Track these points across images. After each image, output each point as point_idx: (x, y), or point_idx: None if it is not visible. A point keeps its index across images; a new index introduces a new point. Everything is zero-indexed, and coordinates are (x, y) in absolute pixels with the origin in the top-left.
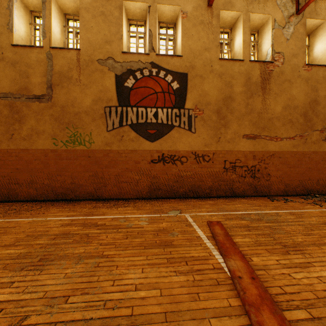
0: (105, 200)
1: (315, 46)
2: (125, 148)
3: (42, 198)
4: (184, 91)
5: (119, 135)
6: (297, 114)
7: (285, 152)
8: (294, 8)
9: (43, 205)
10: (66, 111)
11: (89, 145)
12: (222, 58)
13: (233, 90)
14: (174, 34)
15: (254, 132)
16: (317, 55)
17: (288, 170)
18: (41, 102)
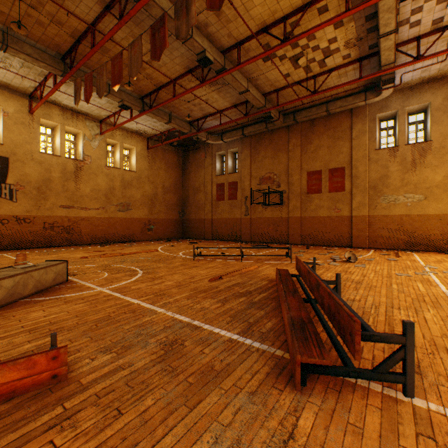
0: None
1: (117, 154)
2: None
3: None
4: (6, 170)
5: None
6: (101, 194)
7: (93, 217)
8: (99, 130)
9: None
10: None
11: None
12: (43, 152)
13: (52, 175)
14: None
15: (70, 204)
16: (117, 160)
17: (95, 229)
18: None
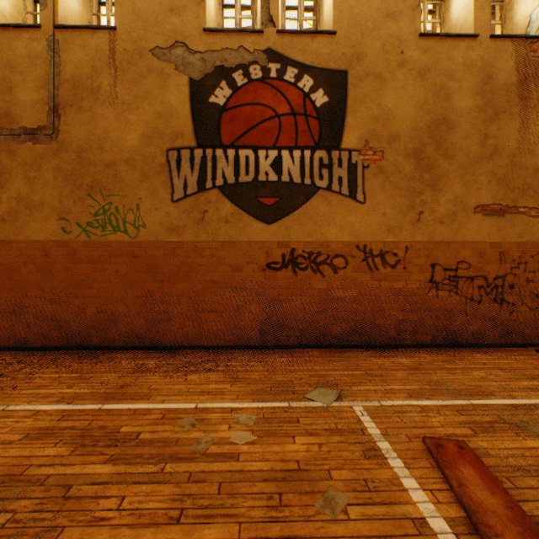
0: (167, 349)
1: None
2: (211, 239)
3: (38, 344)
4: (339, 110)
5: (199, 209)
6: None
7: None
8: None
9: (33, 360)
10: (87, 160)
11: (134, 233)
12: (427, 34)
13: (451, 106)
14: None
15: (501, 199)
16: None
17: None
18: (37, 143)
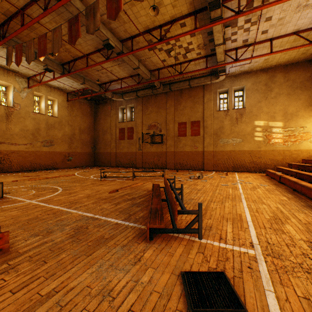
0: None
1: (42, 103)
2: None
3: None
4: None
5: None
6: (29, 133)
7: (22, 151)
8: (27, 85)
9: None
10: None
11: None
12: None
13: None
14: None
15: (1, 140)
16: (42, 108)
17: (24, 159)
18: None
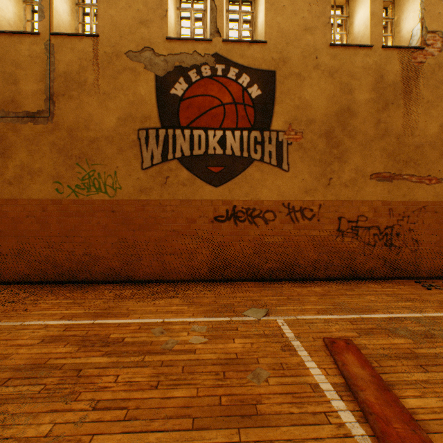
0: (138, 283)
1: None
2: (172, 198)
3: (37, 279)
4: (269, 101)
5: (162, 175)
6: None
7: None
8: None
9: (35, 291)
10: (76, 137)
11: (113, 193)
12: (335, 44)
13: (353, 98)
14: (253, 11)
15: (390, 168)
16: None
17: None
18: (36, 123)
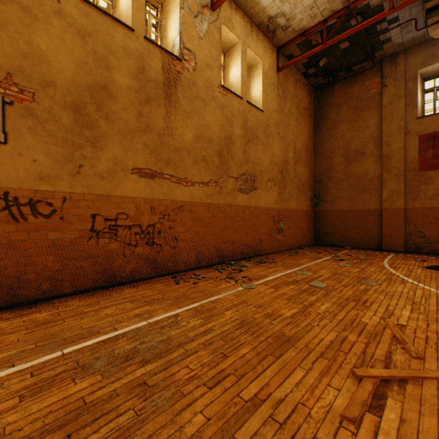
0: None
1: (231, 70)
2: None
3: None
4: None
5: None
6: (212, 150)
7: (198, 203)
8: None
9: None
10: None
11: None
12: (88, 0)
13: (112, 78)
14: None
15: (153, 166)
16: (232, 82)
17: (202, 231)
18: None
